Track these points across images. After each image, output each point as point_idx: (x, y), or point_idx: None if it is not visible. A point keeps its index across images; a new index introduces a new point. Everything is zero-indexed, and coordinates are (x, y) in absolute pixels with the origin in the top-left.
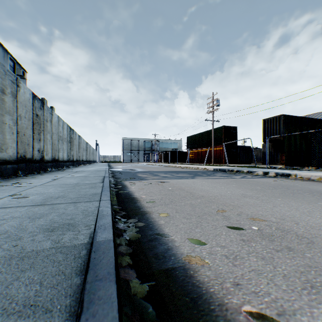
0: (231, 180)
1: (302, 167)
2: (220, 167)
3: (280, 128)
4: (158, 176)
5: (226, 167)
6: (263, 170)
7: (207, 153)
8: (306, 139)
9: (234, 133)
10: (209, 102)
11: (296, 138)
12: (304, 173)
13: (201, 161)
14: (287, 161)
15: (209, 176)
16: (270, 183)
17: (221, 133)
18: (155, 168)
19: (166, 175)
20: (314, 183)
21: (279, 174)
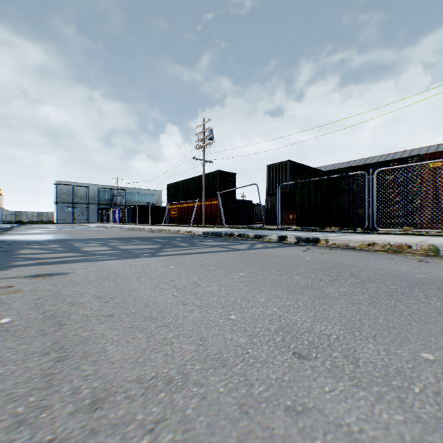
0: (232, 257)
1: (323, 228)
2: (214, 229)
3: (288, 177)
4: (69, 254)
5: (222, 229)
6: (277, 233)
7: (195, 207)
8: (322, 189)
9: (232, 181)
10: (199, 133)
11: (311, 188)
12: (335, 236)
13: (188, 220)
14: (299, 219)
15: (191, 247)
16: (307, 259)
17: (216, 181)
18: (102, 232)
19: (98, 248)
20: (367, 254)
21: (304, 240)
